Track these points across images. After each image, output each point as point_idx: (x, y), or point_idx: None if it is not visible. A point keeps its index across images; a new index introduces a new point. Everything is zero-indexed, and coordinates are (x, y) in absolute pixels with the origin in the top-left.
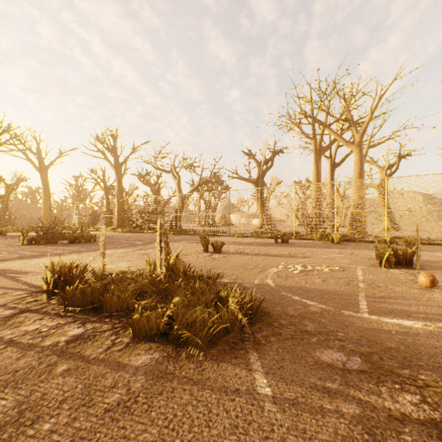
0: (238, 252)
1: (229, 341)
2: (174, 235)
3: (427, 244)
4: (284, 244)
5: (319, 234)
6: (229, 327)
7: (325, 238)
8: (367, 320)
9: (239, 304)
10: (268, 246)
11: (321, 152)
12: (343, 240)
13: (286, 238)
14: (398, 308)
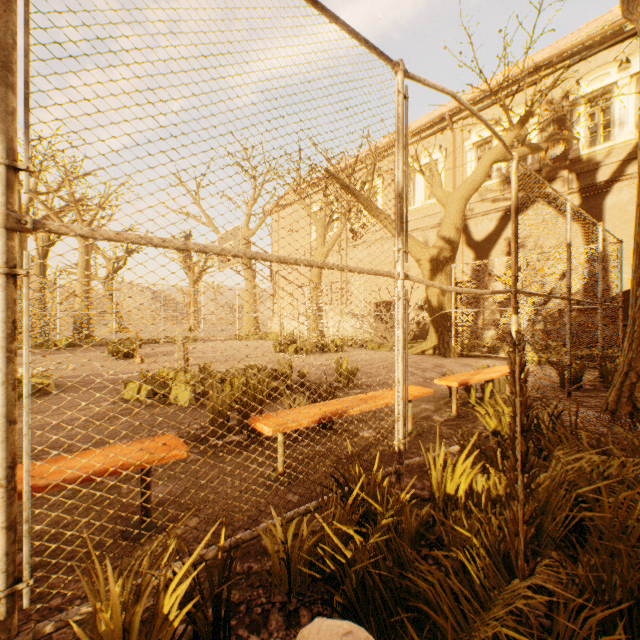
0: None
1: (46, 391)
2: None
3: (149, 343)
4: None
5: (36, 341)
6: (36, 391)
7: (45, 345)
8: (110, 377)
9: (42, 377)
10: None
11: None
12: (69, 346)
13: None
14: (125, 372)
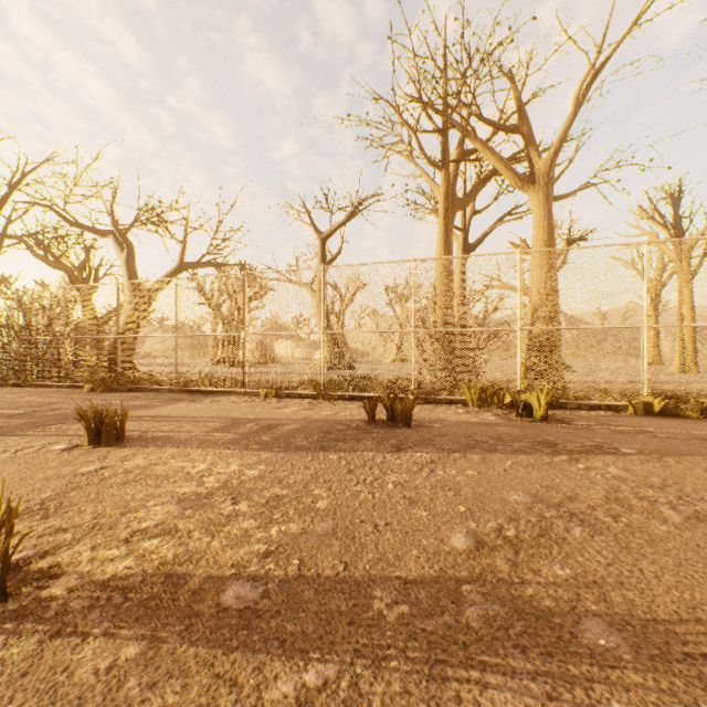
0: (167, 558)
1: None
2: (86, 395)
3: None
4: (402, 433)
5: (477, 389)
6: None
7: (493, 400)
8: None
9: None
10: (349, 456)
11: (454, 207)
12: None
13: (405, 409)
14: None
